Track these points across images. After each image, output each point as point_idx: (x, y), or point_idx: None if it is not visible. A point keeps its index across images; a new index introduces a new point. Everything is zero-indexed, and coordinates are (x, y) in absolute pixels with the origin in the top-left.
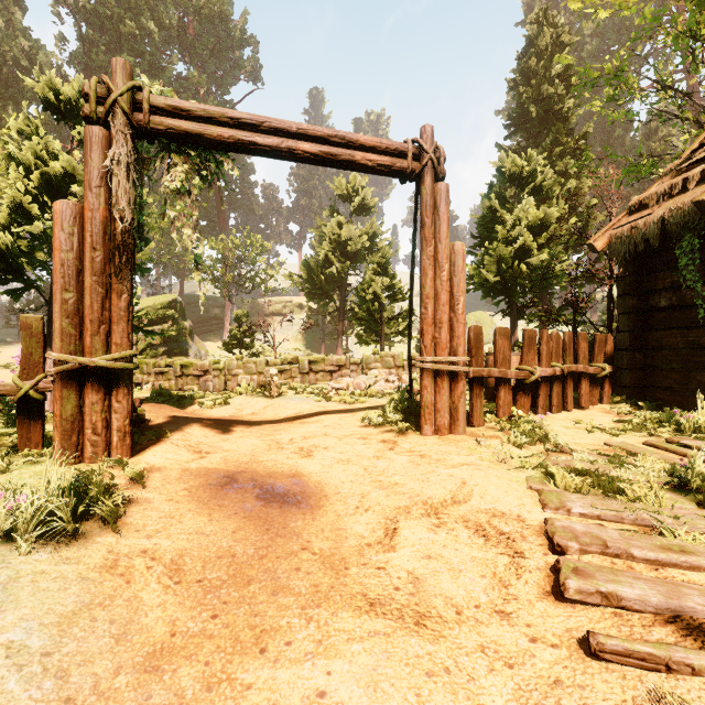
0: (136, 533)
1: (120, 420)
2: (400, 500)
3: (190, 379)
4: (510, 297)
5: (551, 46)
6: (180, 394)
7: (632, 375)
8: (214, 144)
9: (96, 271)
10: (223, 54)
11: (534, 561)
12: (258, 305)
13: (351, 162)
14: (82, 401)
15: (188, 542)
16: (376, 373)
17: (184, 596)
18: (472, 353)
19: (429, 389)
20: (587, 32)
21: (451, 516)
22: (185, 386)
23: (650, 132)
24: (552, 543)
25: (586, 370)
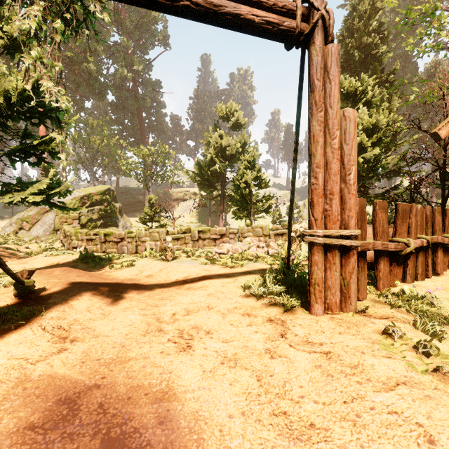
0: None
1: None
2: None
3: (110, 244)
4: None
5: (369, 10)
6: (101, 256)
7: None
8: None
9: None
10: (143, 27)
11: None
12: (167, 193)
13: (236, 16)
14: None
15: None
16: (249, 241)
17: None
18: (357, 225)
19: (319, 265)
20: (387, 9)
21: None
22: (107, 249)
23: (430, 75)
24: None
25: (443, 241)
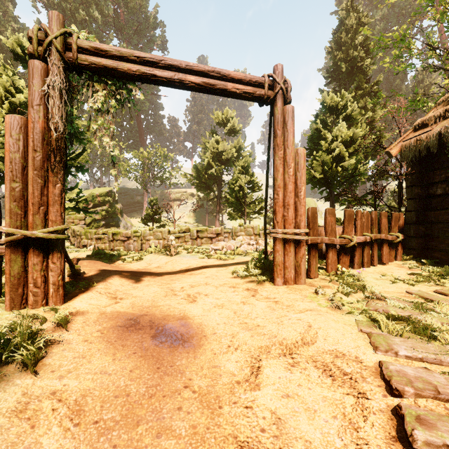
0: (51, 374)
1: (55, 276)
2: (261, 340)
3: (118, 242)
4: (330, 188)
5: (355, 25)
6: (111, 253)
7: (417, 241)
8: (125, 76)
9: (36, 167)
10: (142, 33)
11: (376, 402)
12: (165, 194)
13: (225, 90)
14: (26, 263)
15: (93, 382)
16: (241, 239)
17: (80, 439)
18: (309, 226)
19: (280, 252)
20: (377, 17)
21: (302, 356)
22: (115, 247)
23: (418, 82)
24: (390, 387)
25: (386, 238)
